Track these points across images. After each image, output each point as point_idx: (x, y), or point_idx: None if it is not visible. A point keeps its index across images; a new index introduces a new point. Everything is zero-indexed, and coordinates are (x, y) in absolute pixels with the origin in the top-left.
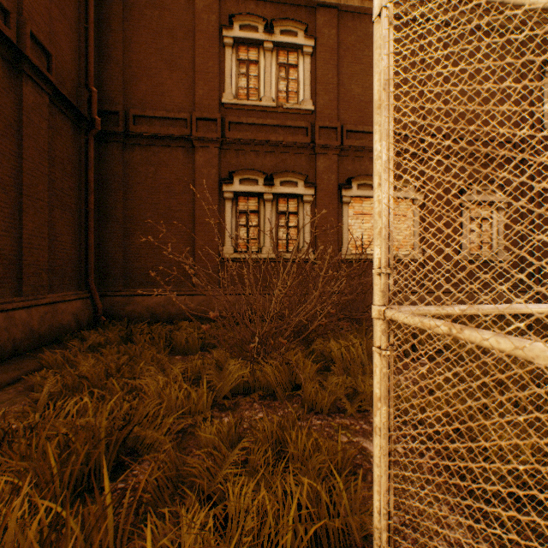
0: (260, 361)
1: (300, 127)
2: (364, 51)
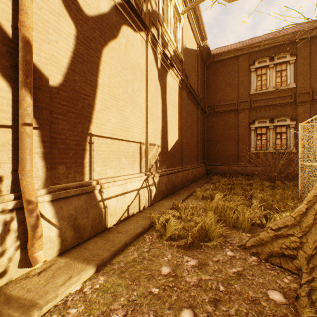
0: (274, 181)
1: (288, 95)
2: None
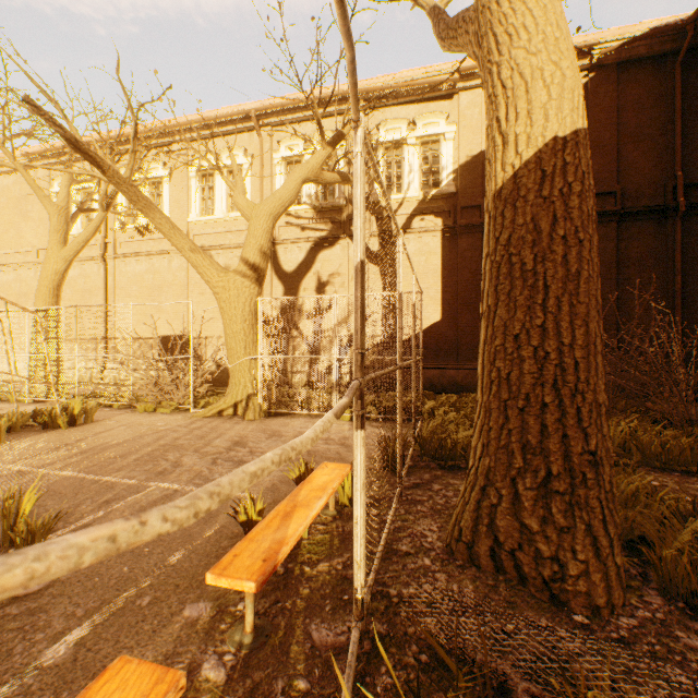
0: None
1: None
2: None
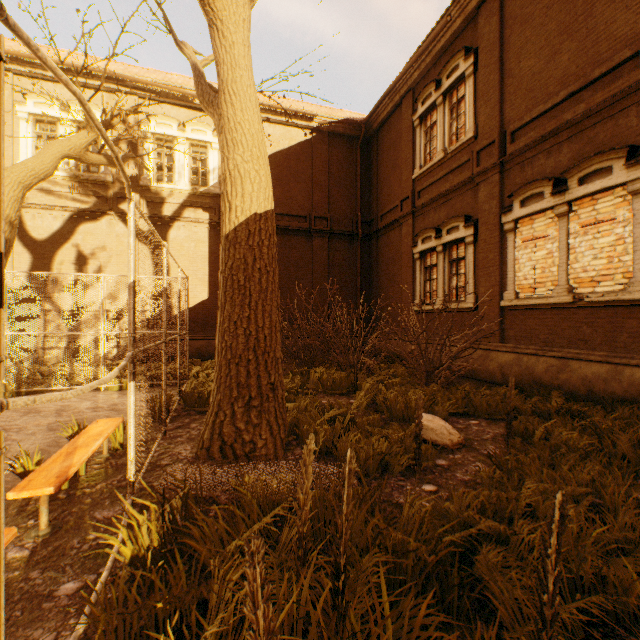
0: None
1: (464, 162)
2: None
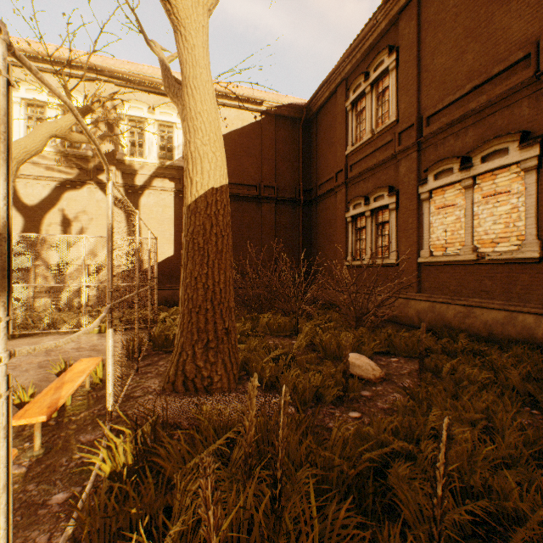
0: None
1: (388, 141)
2: (448, 6)
